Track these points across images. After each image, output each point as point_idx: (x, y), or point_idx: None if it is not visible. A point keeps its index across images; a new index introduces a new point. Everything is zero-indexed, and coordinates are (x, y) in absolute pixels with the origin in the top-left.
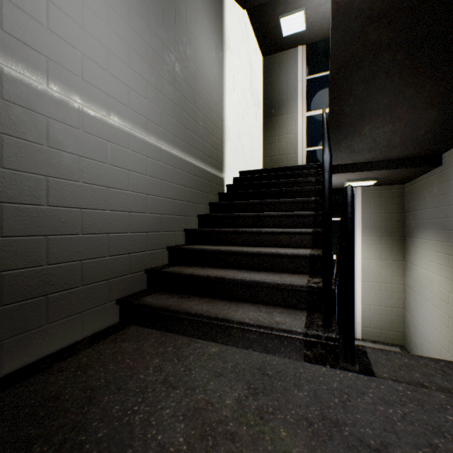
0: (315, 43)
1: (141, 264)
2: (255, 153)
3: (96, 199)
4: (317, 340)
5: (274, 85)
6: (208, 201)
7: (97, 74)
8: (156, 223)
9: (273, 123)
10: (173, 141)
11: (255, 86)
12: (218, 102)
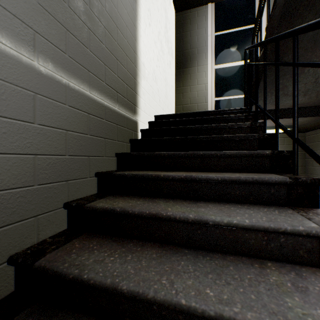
0: (223, 2)
1: None
2: (169, 99)
3: None
4: None
5: (186, 39)
6: (115, 151)
7: None
8: None
9: (185, 74)
10: (30, 41)
11: (169, 35)
12: (130, 27)
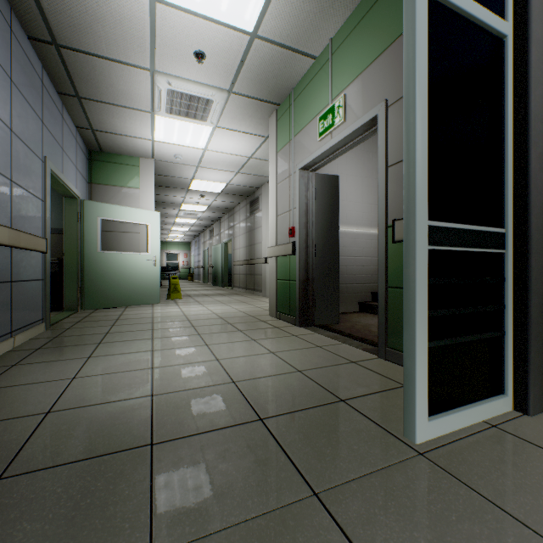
0: None
1: (368, 289)
2: None
3: (350, 262)
4: None
5: None
6: None
7: (351, 215)
8: (376, 270)
9: None
10: None
11: None
12: None
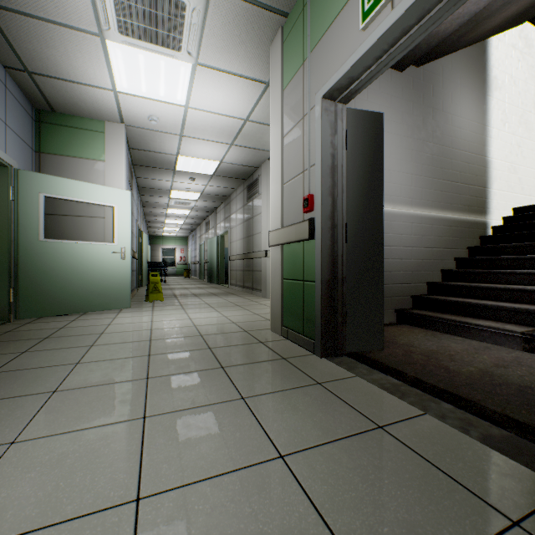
0: None
1: (408, 291)
2: None
3: (385, 254)
4: (530, 337)
5: None
6: (466, 245)
7: (385, 188)
8: (417, 265)
9: None
10: (430, 206)
11: None
12: (479, 152)
